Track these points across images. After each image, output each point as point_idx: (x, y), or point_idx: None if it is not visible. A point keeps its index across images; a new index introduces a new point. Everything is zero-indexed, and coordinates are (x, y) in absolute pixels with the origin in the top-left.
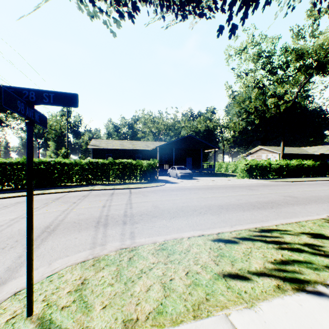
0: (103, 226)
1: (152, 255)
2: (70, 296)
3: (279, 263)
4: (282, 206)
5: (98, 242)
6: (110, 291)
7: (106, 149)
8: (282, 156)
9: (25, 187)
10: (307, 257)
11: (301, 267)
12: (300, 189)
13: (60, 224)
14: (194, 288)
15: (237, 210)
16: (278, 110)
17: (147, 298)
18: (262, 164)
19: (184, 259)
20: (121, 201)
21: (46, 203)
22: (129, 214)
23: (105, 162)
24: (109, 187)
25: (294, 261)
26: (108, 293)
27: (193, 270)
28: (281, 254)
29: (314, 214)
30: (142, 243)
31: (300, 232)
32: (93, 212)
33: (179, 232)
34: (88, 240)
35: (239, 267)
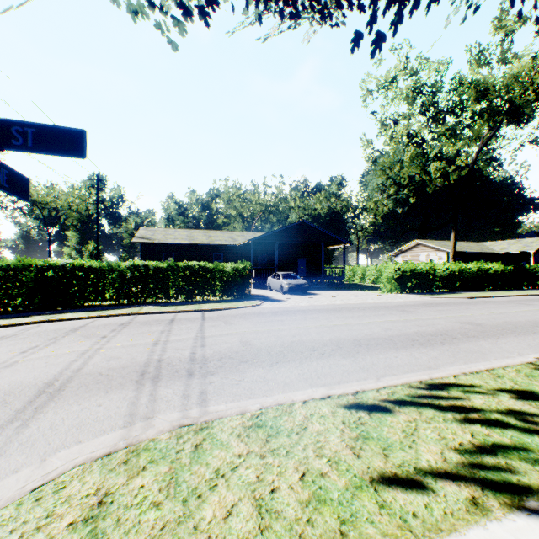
0: (151, 381)
1: (238, 438)
2: (72, 535)
3: (470, 451)
4: (459, 340)
5: (139, 413)
6: (153, 519)
7: (163, 245)
8: (453, 256)
9: (20, 310)
10: (517, 437)
11: (510, 459)
12: (486, 311)
13: (73, 378)
14: (317, 508)
15: (385, 348)
16: (447, 181)
17: (225, 536)
18: (422, 270)
19: (297, 445)
20: (186, 334)
21: (53, 338)
22: (200, 357)
23: (160, 265)
24: (167, 308)
25: (496, 446)
26: (150, 524)
27: (314, 469)
28: (471, 433)
29: (515, 354)
30: (220, 414)
31: (497, 388)
32: (136, 353)
33: (287, 390)
34: (122, 408)
35: (399, 460)
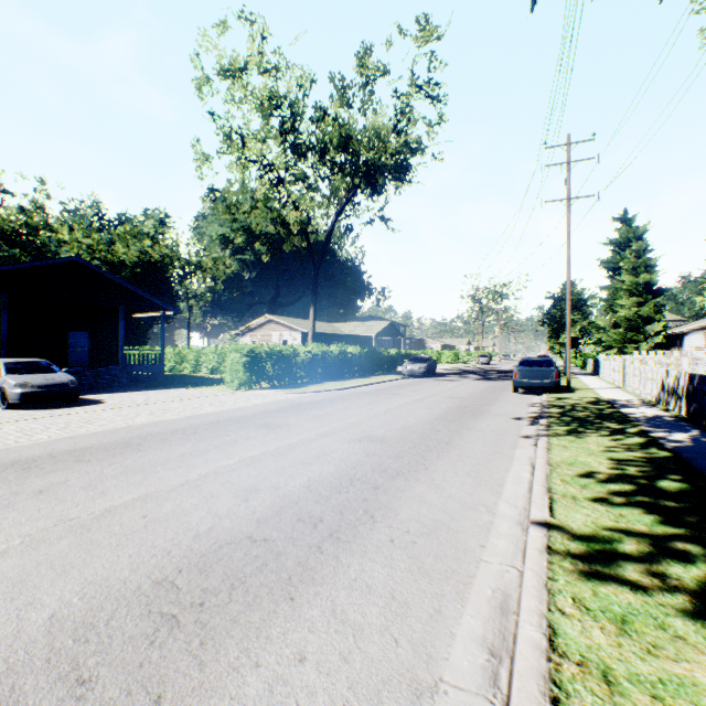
0: None
1: None
2: None
3: None
4: (389, 493)
5: None
6: None
7: None
8: (313, 337)
9: None
10: None
11: None
12: (371, 411)
13: None
14: None
15: (259, 604)
16: (308, 241)
17: None
18: (283, 353)
19: None
20: None
21: None
22: None
23: None
24: None
25: None
26: None
27: None
28: None
29: (484, 510)
30: None
31: None
32: None
33: None
34: None
35: None
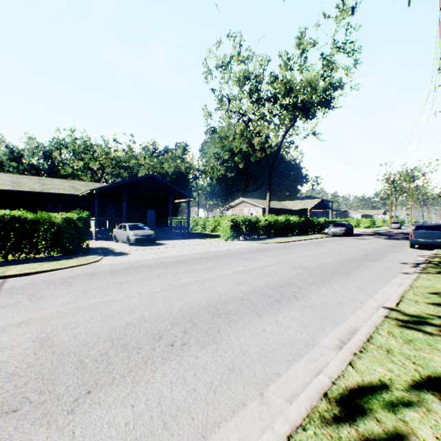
0: None
1: None
2: None
3: None
4: (307, 290)
5: None
6: None
7: None
8: (269, 210)
9: None
10: None
11: None
12: (302, 254)
13: None
14: None
15: (247, 316)
16: (265, 154)
17: None
18: (251, 221)
19: None
20: None
21: None
22: None
23: None
24: None
25: None
26: None
27: None
28: None
29: (358, 302)
30: None
31: (410, 381)
32: None
33: None
34: None
35: None
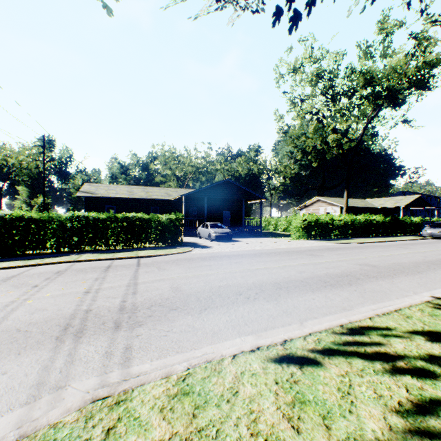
0: (72, 336)
1: (160, 414)
2: None
3: (412, 412)
4: (363, 281)
5: (50, 382)
6: None
7: (105, 198)
8: (346, 210)
9: None
10: None
11: None
12: (376, 254)
13: None
14: None
15: (302, 290)
16: (342, 150)
17: None
18: (323, 220)
19: (229, 420)
20: (119, 281)
21: None
22: (130, 305)
23: (100, 216)
24: (105, 256)
25: (435, 403)
26: None
27: None
28: (406, 387)
29: (411, 292)
30: (143, 379)
31: (411, 329)
32: (64, 304)
33: (216, 340)
34: (30, 376)
35: (343, 433)
